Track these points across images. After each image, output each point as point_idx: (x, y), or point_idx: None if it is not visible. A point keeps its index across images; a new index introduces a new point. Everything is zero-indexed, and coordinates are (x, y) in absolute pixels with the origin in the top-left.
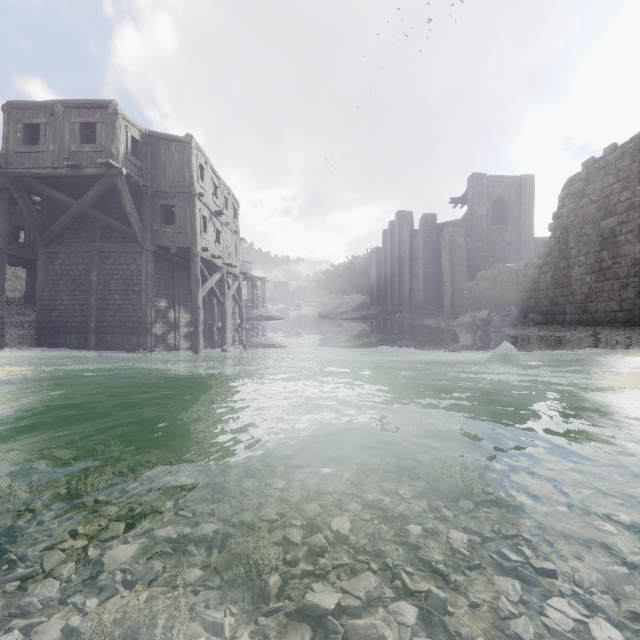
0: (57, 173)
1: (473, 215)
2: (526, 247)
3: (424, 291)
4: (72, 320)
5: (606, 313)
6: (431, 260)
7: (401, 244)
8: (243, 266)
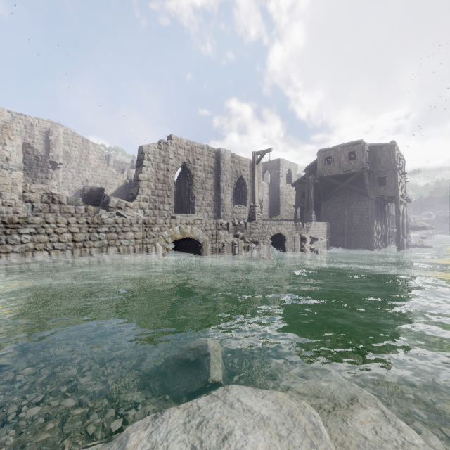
0: (339, 174)
1: None
2: None
3: None
4: (336, 230)
5: None
6: None
7: None
8: None
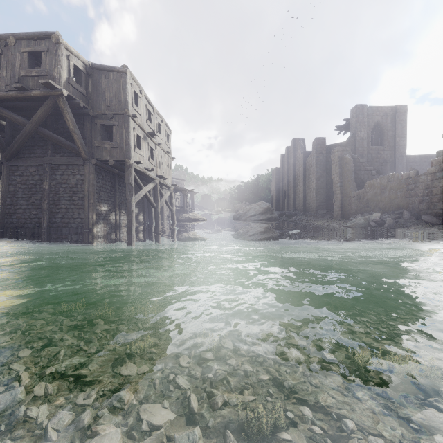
0: (9, 95)
1: (356, 138)
2: (400, 163)
3: (316, 199)
4: (29, 221)
5: None
6: (322, 174)
7: (296, 163)
8: (178, 182)
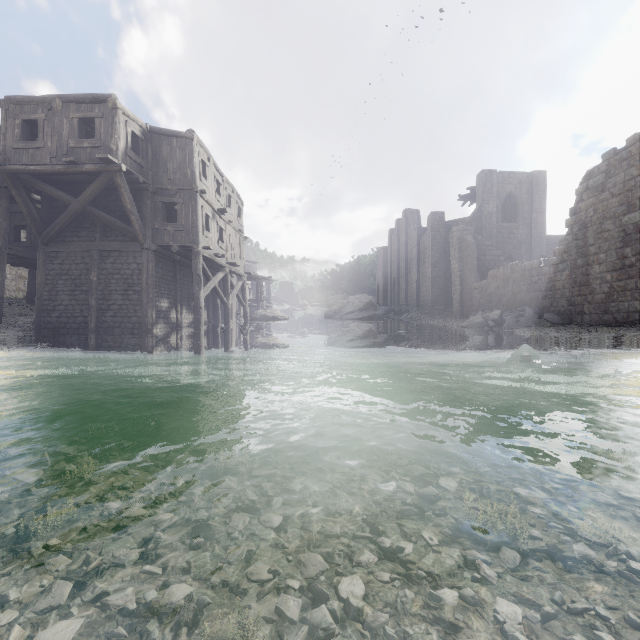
0: (55, 170)
1: (483, 212)
2: (538, 245)
3: (432, 291)
4: (72, 321)
5: (629, 313)
6: (439, 259)
7: (408, 243)
8: (248, 266)
